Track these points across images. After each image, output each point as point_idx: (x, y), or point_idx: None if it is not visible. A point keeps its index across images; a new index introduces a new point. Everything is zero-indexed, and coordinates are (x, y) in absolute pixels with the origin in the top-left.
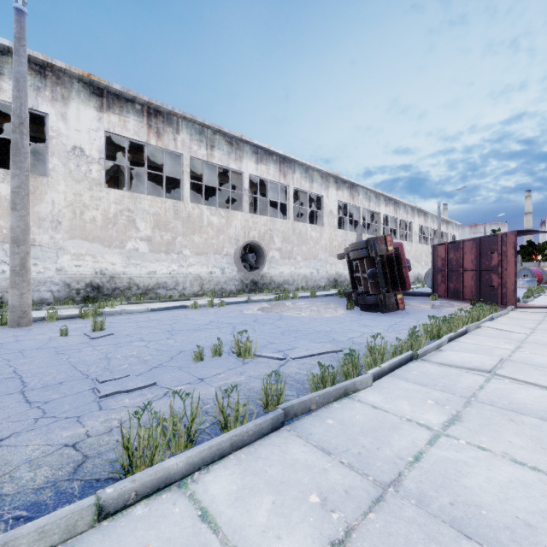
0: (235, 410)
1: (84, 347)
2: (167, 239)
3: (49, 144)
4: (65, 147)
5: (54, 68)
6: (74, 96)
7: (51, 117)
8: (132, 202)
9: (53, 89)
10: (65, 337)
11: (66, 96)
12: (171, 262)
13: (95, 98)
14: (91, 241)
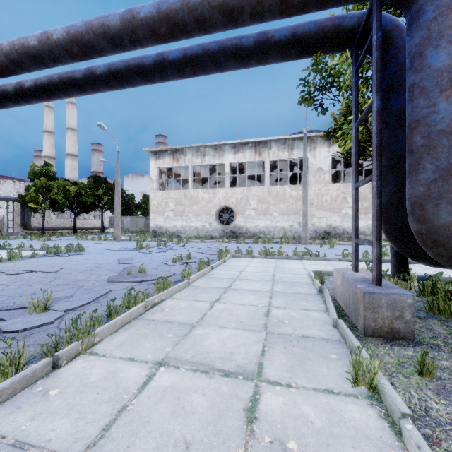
0: (366, 256)
1: (328, 250)
2: (365, 206)
3: (308, 170)
4: (314, 169)
5: (310, 137)
6: (318, 145)
7: (309, 158)
8: (345, 188)
9: (310, 146)
10: (321, 248)
11: (315, 146)
12: (367, 219)
13: (326, 142)
14: (325, 211)
